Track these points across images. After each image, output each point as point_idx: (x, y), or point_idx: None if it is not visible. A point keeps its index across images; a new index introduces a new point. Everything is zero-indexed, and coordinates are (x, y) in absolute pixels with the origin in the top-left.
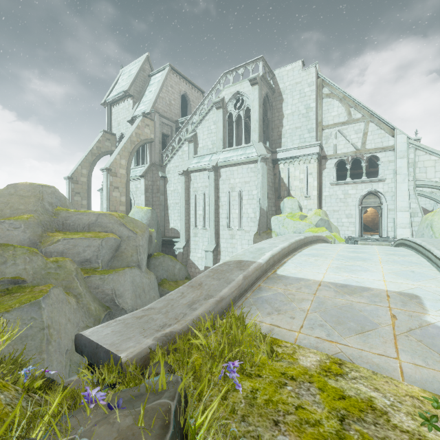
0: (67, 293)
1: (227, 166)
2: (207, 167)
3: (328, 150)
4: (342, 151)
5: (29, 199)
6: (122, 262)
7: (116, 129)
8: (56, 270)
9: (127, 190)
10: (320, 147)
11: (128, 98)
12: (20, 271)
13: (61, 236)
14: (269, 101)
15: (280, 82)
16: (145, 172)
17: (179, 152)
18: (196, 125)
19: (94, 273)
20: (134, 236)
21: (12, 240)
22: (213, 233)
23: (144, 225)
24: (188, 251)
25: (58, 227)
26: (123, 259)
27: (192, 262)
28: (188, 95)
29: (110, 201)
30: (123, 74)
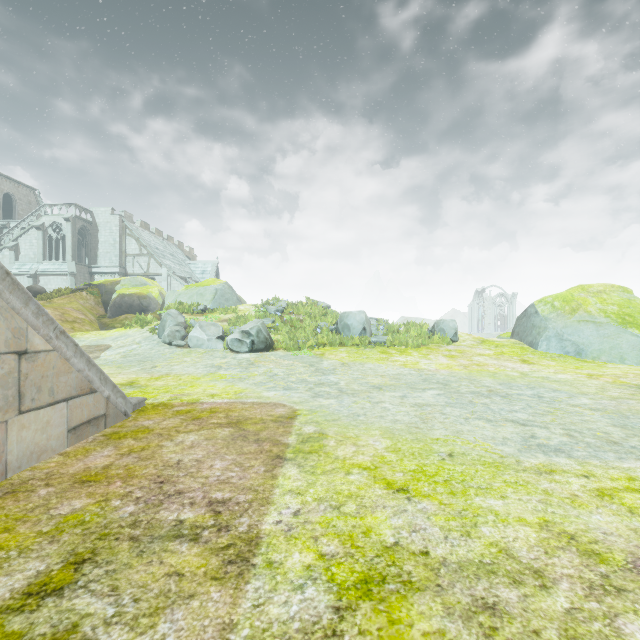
0: None
1: (46, 275)
2: (26, 275)
3: (129, 270)
4: (137, 272)
5: None
6: None
7: None
8: None
9: None
10: (122, 268)
11: None
12: None
13: None
14: (88, 230)
15: (96, 217)
16: None
17: None
18: (18, 236)
19: None
20: None
21: None
22: None
23: None
24: None
25: None
26: None
27: None
28: (14, 194)
29: None
30: None
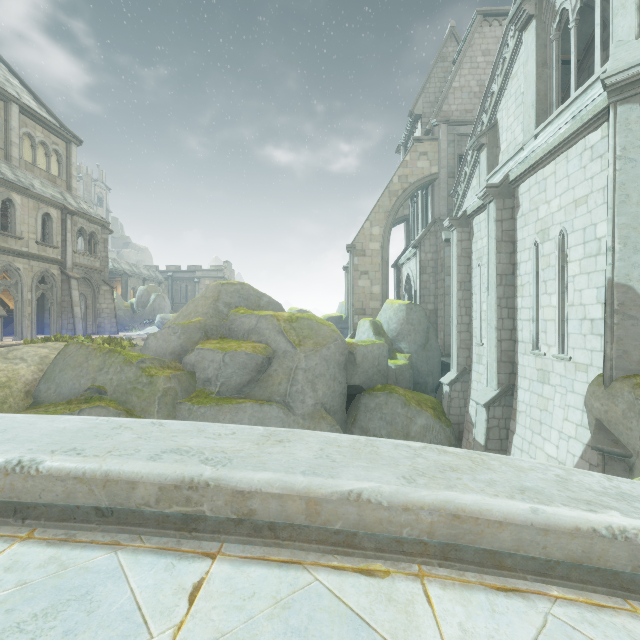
0: (140, 417)
1: (530, 170)
2: (477, 194)
3: None
4: None
5: (208, 300)
6: (265, 391)
7: None
8: (144, 386)
9: (382, 274)
10: None
11: (418, 123)
12: (108, 380)
13: (205, 344)
14: None
15: None
16: (418, 239)
17: (473, 182)
18: (493, 104)
19: (190, 400)
20: (292, 352)
21: (170, 345)
22: (493, 359)
23: (334, 333)
24: (467, 394)
25: (225, 333)
26: (267, 387)
27: (470, 420)
28: None
29: (354, 294)
30: None
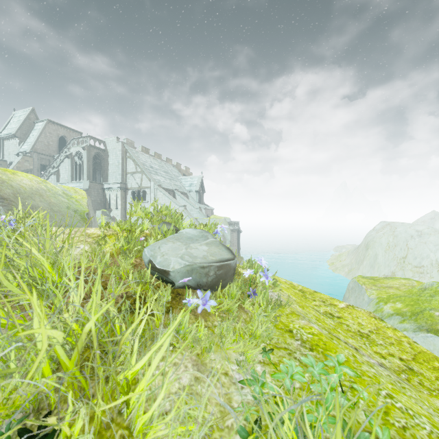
0: None
1: None
2: None
3: (129, 185)
4: (134, 186)
5: None
6: None
7: (7, 157)
8: None
9: None
10: (123, 184)
11: (16, 138)
12: None
13: None
14: (101, 155)
15: (107, 145)
16: None
17: (50, 179)
18: (58, 164)
19: None
20: None
21: None
22: None
23: None
24: None
25: None
26: None
27: None
28: (66, 137)
29: None
30: (14, 117)
